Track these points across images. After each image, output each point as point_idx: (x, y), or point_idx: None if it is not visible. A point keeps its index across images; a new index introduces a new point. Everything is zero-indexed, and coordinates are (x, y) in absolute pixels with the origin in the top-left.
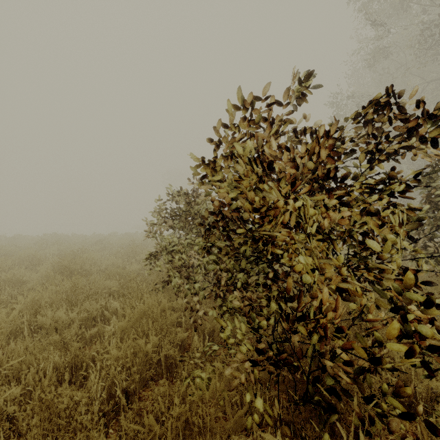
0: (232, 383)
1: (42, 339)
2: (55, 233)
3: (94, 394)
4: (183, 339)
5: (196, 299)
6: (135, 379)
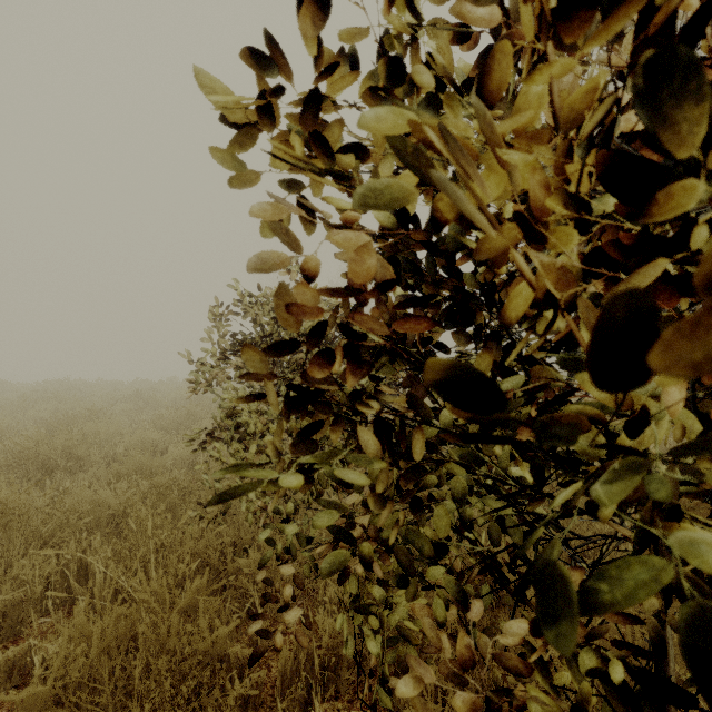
0: None
1: None
2: (67, 378)
3: None
4: (252, 688)
5: (289, 571)
6: None
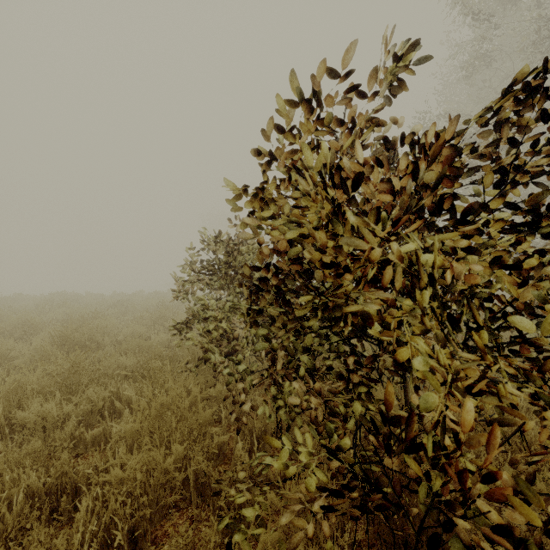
0: (293, 541)
1: (15, 448)
2: (64, 292)
3: (79, 545)
4: (222, 444)
5: (240, 386)
6: (145, 516)
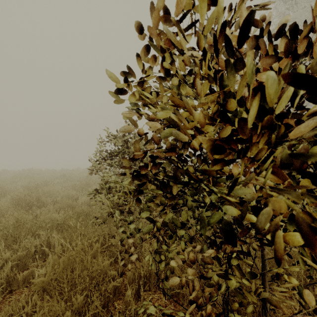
0: None
1: None
2: (32, 168)
3: None
4: (117, 285)
5: (131, 241)
6: None
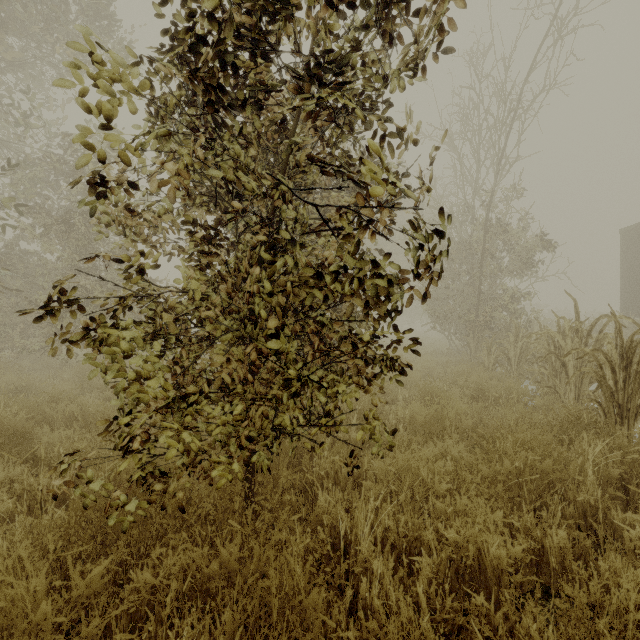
0: None
1: None
2: None
3: None
4: None
5: None
6: None
